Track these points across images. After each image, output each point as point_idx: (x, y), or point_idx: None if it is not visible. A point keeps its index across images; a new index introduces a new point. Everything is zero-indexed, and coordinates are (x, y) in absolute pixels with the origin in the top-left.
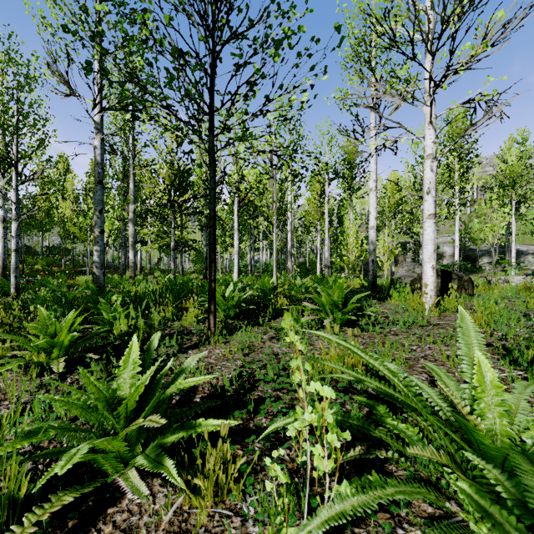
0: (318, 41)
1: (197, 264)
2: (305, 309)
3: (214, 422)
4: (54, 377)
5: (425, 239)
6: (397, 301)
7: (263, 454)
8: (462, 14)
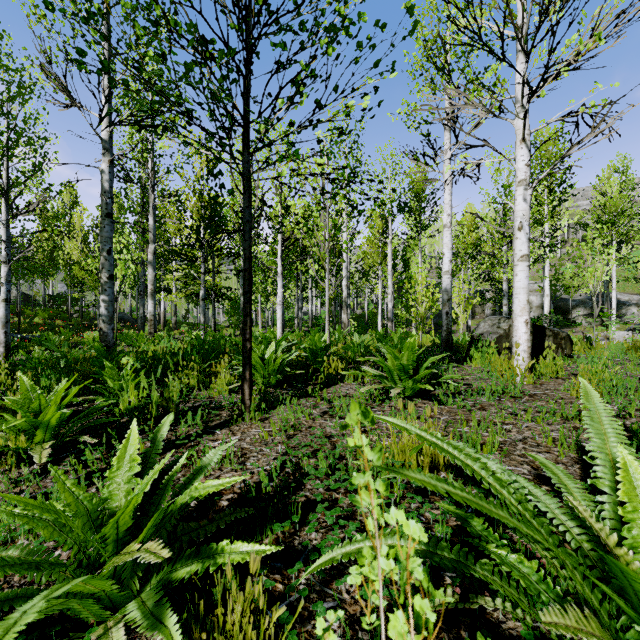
0: (384, 26)
1: (232, 317)
2: (366, 375)
3: (241, 548)
4: (35, 470)
5: (516, 286)
6: (479, 364)
7: (312, 591)
8: (565, 1)
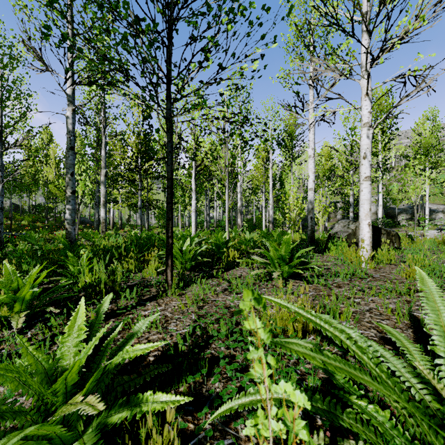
0: (269, 9)
1: (160, 221)
2: (255, 262)
3: (161, 398)
4: (13, 333)
5: (361, 198)
6: (335, 254)
7: (215, 430)
8: None
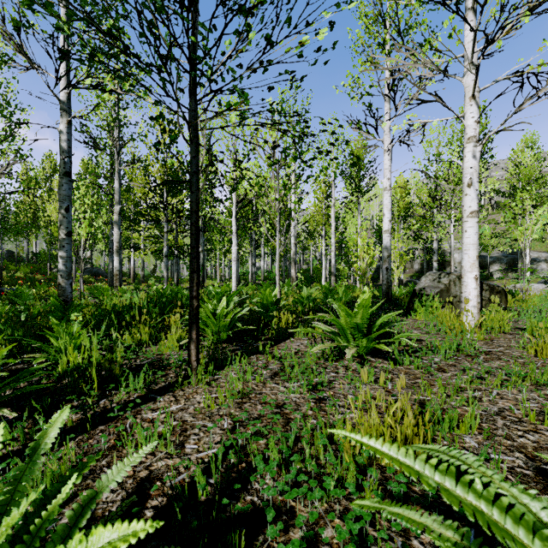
0: None
1: None
2: (318, 332)
3: None
4: None
5: (465, 242)
6: (423, 317)
7: None
8: None
